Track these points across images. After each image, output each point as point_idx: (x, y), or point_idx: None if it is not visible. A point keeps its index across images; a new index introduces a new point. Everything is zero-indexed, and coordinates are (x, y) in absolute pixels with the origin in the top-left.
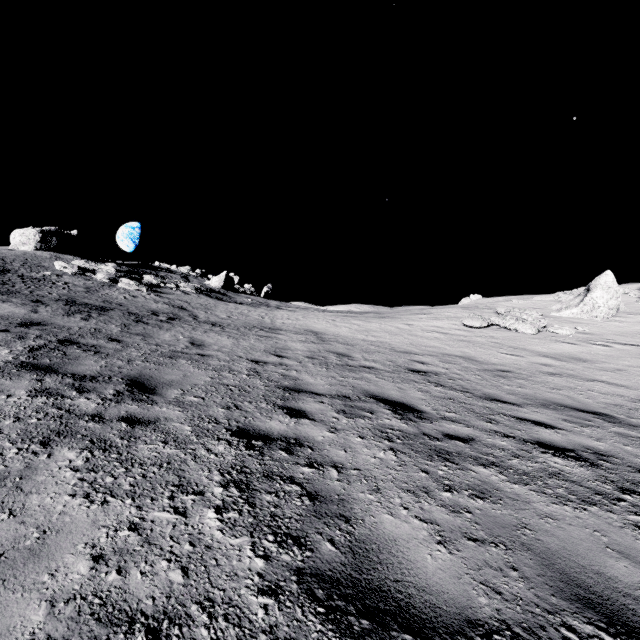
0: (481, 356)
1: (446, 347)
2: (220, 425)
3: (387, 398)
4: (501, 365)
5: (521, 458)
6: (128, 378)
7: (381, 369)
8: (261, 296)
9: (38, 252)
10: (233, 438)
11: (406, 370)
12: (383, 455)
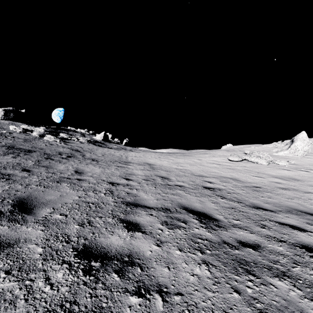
0: (242, 178)
1: (221, 172)
2: (69, 244)
3: (194, 209)
4: (254, 183)
5: (300, 265)
6: (17, 199)
7: (187, 187)
8: (122, 144)
9: (2, 121)
10: (75, 260)
11: (202, 187)
12: (199, 271)
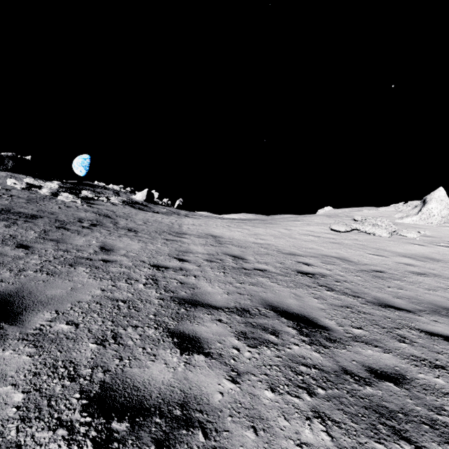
0: (353, 257)
1: (322, 248)
2: (75, 383)
3: (287, 309)
4: (373, 265)
5: None
6: None
7: (273, 272)
8: (174, 207)
9: None
10: (83, 418)
11: (295, 272)
12: (310, 434)
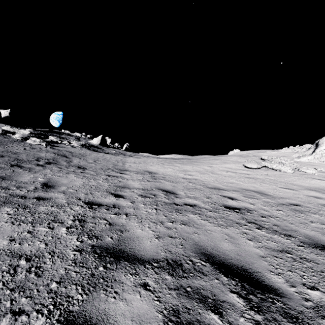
0: (269, 190)
1: (241, 183)
2: None
3: (224, 260)
4: (288, 198)
5: None
6: None
7: (202, 207)
8: (123, 149)
9: None
10: None
11: (223, 207)
12: None
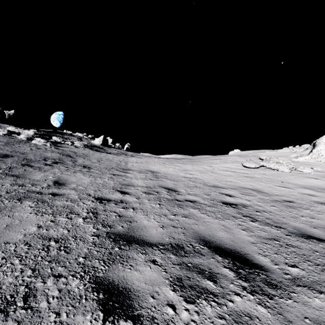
0: (265, 188)
1: (239, 182)
2: None
3: (220, 244)
4: (283, 196)
5: None
6: None
7: (202, 203)
8: (124, 149)
9: None
10: None
11: (221, 203)
12: None
